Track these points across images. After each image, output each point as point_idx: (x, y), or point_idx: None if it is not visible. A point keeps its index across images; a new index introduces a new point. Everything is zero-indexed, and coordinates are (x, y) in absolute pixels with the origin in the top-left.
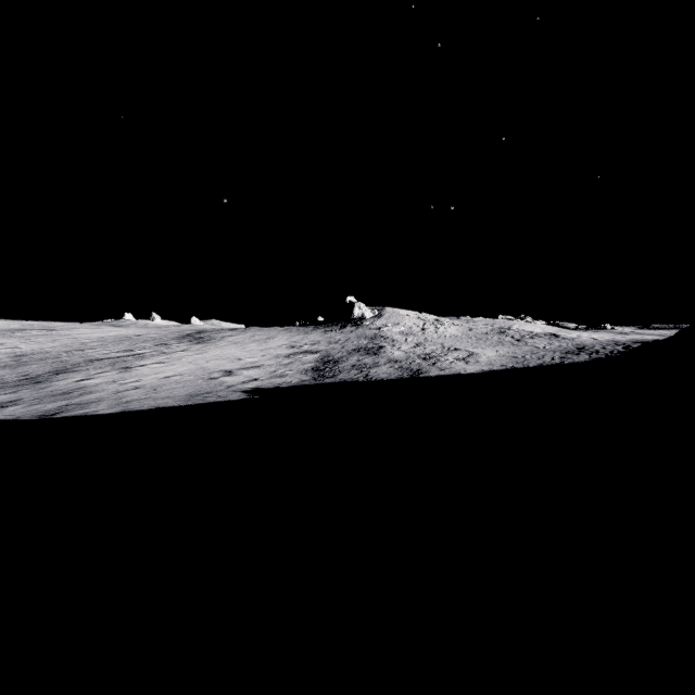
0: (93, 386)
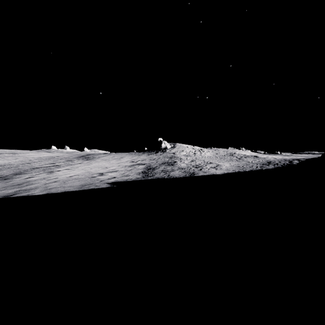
0: (33, 180)
